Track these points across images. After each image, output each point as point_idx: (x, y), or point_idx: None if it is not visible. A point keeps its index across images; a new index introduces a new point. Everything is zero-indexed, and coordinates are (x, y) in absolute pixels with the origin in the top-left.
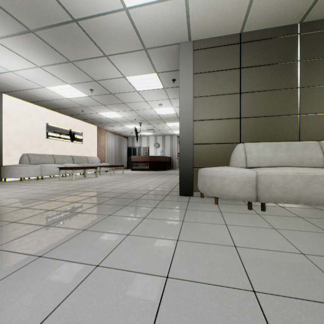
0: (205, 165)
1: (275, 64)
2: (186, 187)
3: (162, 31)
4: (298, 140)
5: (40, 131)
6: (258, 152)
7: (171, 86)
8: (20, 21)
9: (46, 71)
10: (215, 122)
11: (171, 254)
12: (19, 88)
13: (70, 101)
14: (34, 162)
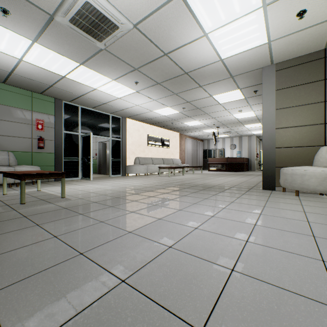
0: (287, 165)
1: None
2: (268, 182)
3: (247, 64)
4: None
5: (144, 141)
6: None
7: (252, 95)
8: (155, 80)
9: (157, 102)
10: (297, 128)
11: (261, 209)
12: (137, 114)
13: (165, 117)
14: (141, 163)
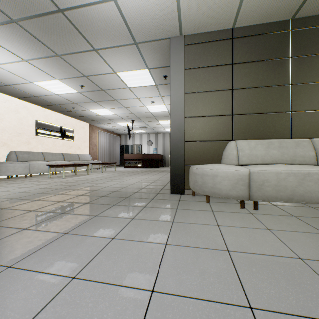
0: (197, 162)
1: (267, 60)
2: (177, 185)
3: (153, 24)
4: (290, 138)
5: (29, 128)
6: (250, 149)
7: (163, 83)
8: (1, 9)
9: (33, 65)
10: (207, 118)
11: (158, 261)
12: (5, 83)
13: (60, 97)
14: (22, 160)
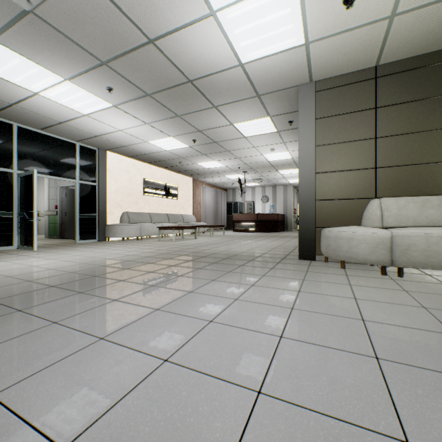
0: (330, 224)
1: (424, 99)
2: (306, 249)
3: (279, 77)
4: None
5: (138, 188)
6: (398, 209)
7: (287, 128)
8: (141, 88)
9: (152, 127)
10: (342, 174)
11: (294, 298)
12: (123, 145)
13: (169, 153)
14: (133, 221)
